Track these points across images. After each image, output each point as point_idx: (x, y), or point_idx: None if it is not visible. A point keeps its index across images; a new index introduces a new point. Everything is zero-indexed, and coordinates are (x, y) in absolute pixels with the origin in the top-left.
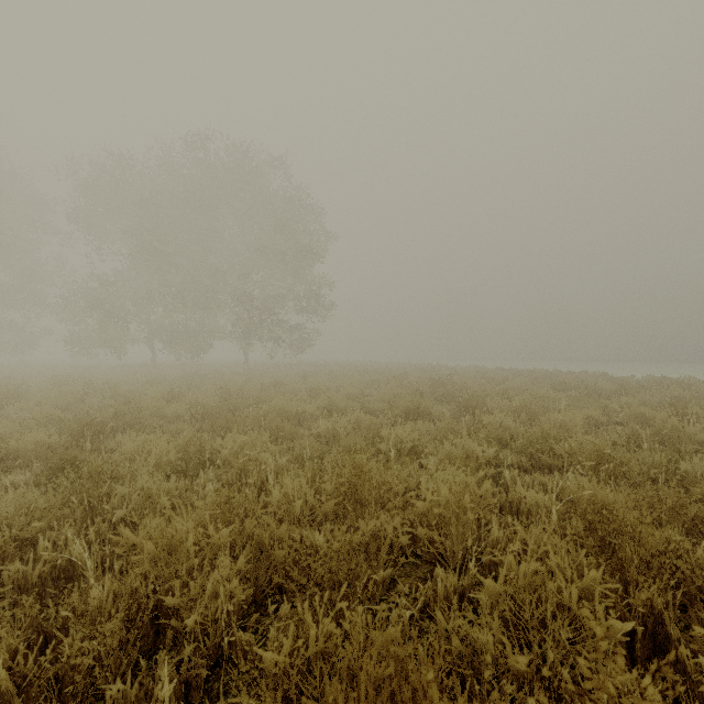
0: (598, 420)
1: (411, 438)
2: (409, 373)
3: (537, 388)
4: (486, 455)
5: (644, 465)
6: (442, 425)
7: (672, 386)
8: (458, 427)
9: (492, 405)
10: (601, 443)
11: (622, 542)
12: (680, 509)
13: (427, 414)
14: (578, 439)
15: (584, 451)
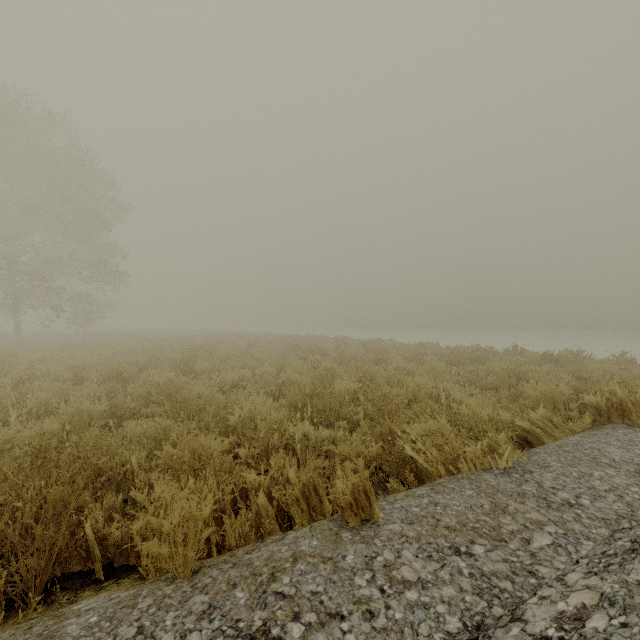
0: (272, 374)
1: (52, 401)
2: (190, 341)
3: (276, 351)
4: (98, 410)
5: (208, 405)
6: (108, 387)
7: (367, 346)
8: (128, 388)
9: (196, 367)
10: (183, 392)
11: (104, 462)
12: (168, 433)
13: (130, 378)
14: (194, 390)
15: (175, 399)
